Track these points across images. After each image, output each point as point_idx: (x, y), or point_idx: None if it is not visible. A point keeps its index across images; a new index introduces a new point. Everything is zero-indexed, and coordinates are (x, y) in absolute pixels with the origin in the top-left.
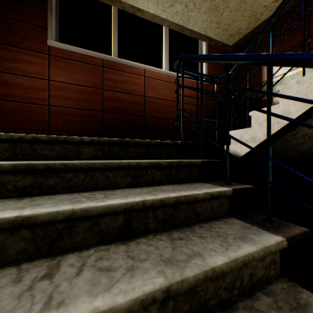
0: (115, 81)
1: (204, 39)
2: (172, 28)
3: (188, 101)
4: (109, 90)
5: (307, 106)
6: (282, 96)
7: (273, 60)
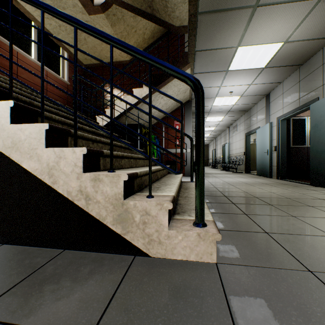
0: None
1: (67, 51)
2: None
3: (55, 93)
4: None
5: (122, 111)
6: (117, 105)
7: (115, 96)
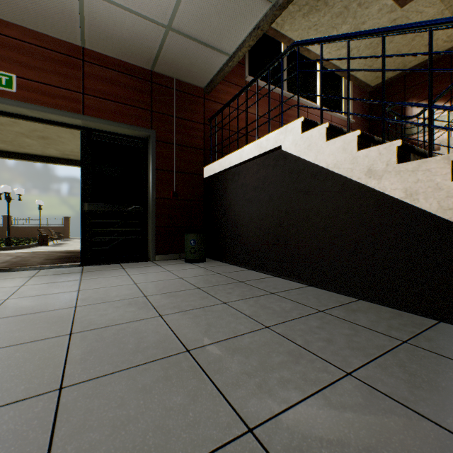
0: (288, 116)
1: (351, 79)
2: (327, 67)
3: None
4: (284, 123)
5: None
6: None
7: None
